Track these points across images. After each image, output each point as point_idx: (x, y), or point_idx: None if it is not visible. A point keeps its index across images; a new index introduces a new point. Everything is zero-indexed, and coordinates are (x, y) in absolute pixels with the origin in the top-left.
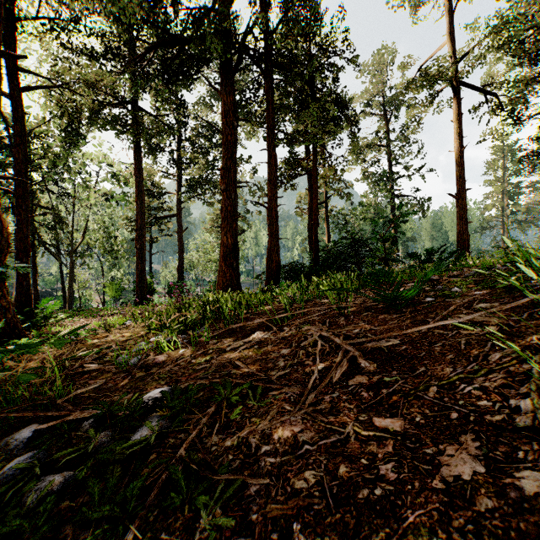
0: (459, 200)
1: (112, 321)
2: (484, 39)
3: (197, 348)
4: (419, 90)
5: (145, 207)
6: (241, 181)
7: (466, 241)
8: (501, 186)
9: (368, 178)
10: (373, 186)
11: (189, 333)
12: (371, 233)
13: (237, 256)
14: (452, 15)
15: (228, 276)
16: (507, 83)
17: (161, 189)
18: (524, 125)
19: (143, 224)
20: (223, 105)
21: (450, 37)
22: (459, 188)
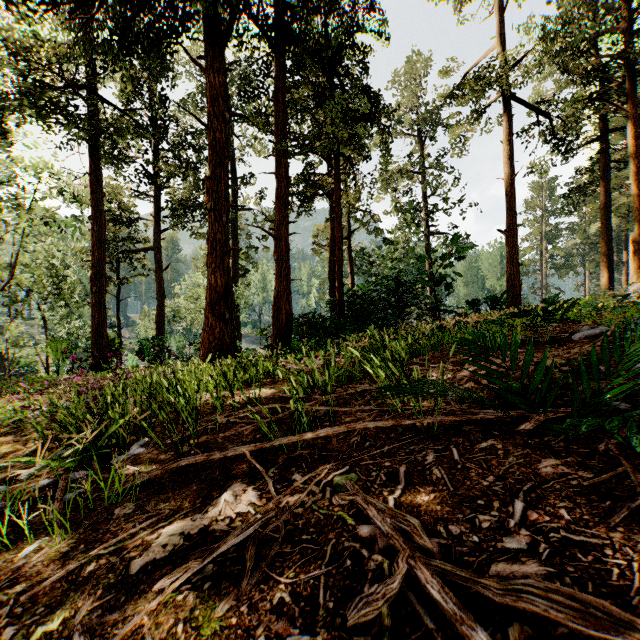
0: (509, 237)
1: (7, 413)
2: (539, 44)
3: (70, 541)
4: (464, 102)
5: (111, 237)
6: (243, 208)
7: (517, 287)
8: (540, 228)
9: (399, 210)
10: (404, 220)
11: (94, 467)
12: (418, 273)
13: (231, 303)
14: (501, 14)
15: (217, 332)
16: (565, 99)
17: (133, 213)
18: (573, 155)
19: (102, 258)
20: (210, 88)
21: (498, 40)
22: (509, 223)
